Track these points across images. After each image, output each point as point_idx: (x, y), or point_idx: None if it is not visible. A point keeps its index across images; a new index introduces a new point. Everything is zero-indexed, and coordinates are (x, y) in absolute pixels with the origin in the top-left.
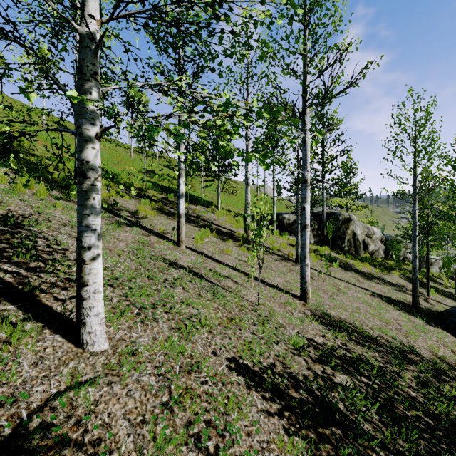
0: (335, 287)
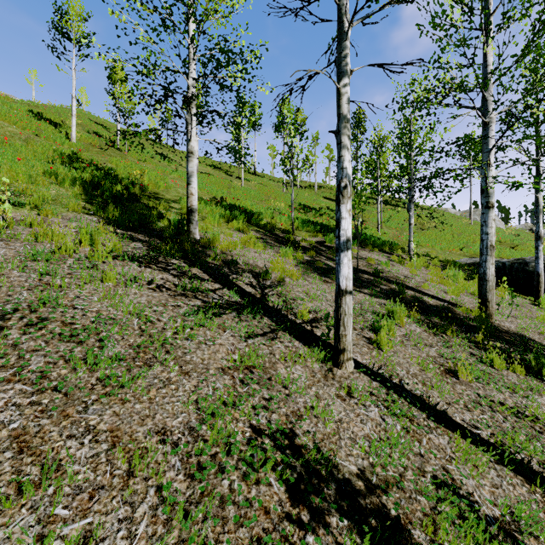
0: None
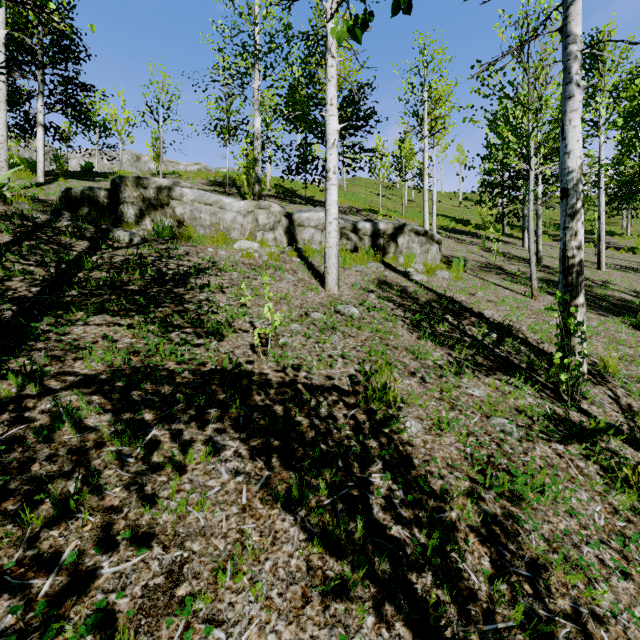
0: None
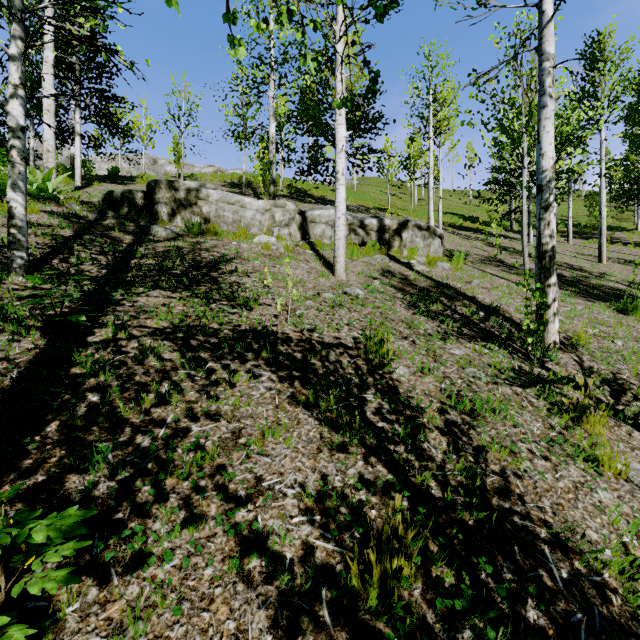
0: None
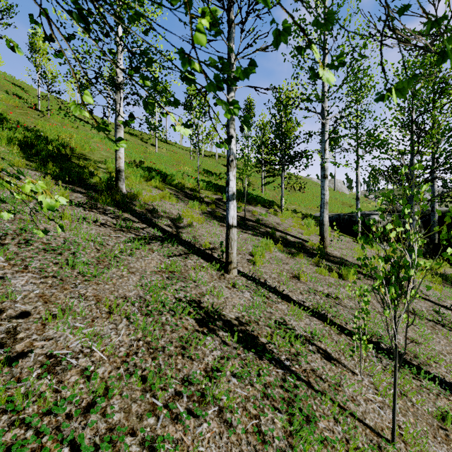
0: None
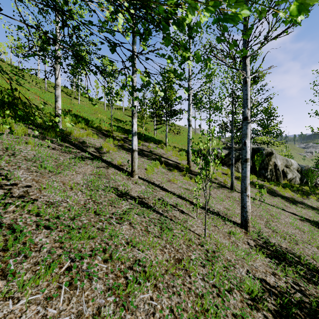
0: (268, 213)
